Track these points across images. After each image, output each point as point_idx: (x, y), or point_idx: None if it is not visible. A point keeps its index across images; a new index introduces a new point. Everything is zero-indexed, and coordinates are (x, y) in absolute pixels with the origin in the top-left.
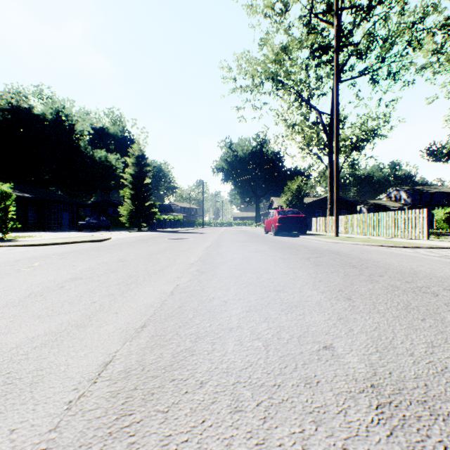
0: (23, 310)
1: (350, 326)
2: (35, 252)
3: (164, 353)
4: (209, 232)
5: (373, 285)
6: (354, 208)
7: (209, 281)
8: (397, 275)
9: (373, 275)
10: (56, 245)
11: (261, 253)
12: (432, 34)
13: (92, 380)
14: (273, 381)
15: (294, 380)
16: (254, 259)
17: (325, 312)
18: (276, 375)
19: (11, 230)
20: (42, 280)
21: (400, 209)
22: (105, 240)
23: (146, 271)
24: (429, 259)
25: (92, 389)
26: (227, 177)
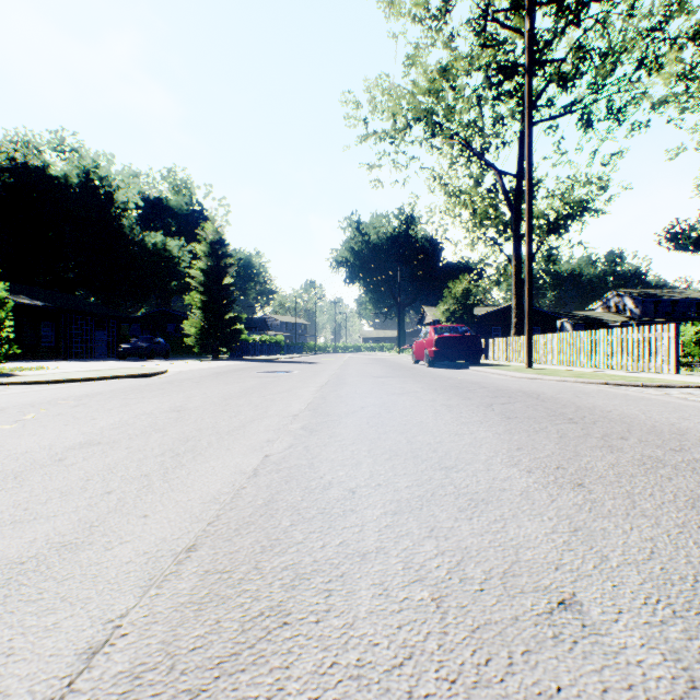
0: None
1: (600, 548)
2: (37, 395)
3: (225, 619)
4: (325, 361)
5: (616, 456)
6: (552, 324)
7: (324, 448)
8: (651, 436)
9: (608, 436)
10: (76, 382)
11: (411, 396)
12: (680, 47)
13: None
14: None
15: None
16: (400, 407)
17: (542, 515)
18: (471, 689)
19: (13, 358)
20: (28, 447)
21: (624, 325)
22: (158, 374)
23: (215, 428)
24: (694, 406)
25: None
26: (353, 275)
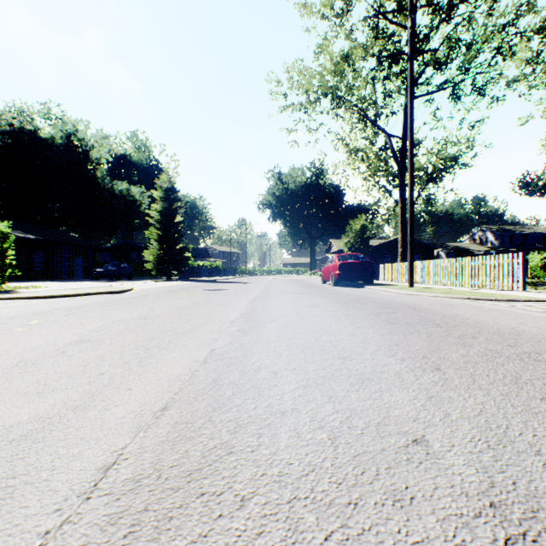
0: (6, 385)
1: (445, 409)
2: (36, 307)
3: (191, 450)
4: (253, 281)
5: (467, 349)
6: (430, 252)
7: (254, 345)
8: (495, 336)
9: (463, 336)
10: (64, 297)
11: (319, 308)
12: (527, 39)
13: (84, 495)
14: (346, 497)
15: (378, 495)
16: (311, 316)
17: (408, 388)
18: (351, 487)
19: (12, 279)
20: (38, 344)
21: (486, 253)
22: (126, 291)
23: (173, 330)
24: (531, 315)
25: (82, 511)
26: (276, 215)
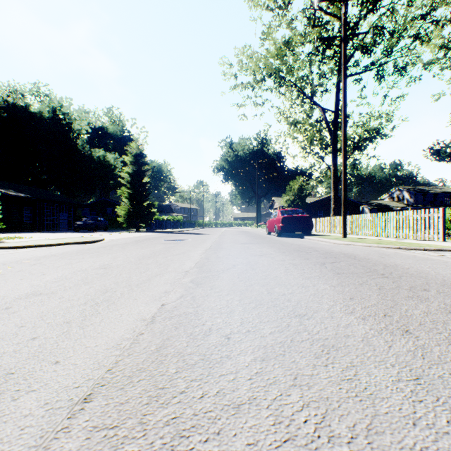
0: None
1: (446, 400)
2: (10, 256)
3: None
4: (209, 233)
5: (426, 305)
6: (356, 208)
7: (206, 298)
8: (446, 288)
9: (414, 288)
10: (41, 247)
11: (267, 257)
12: (442, 26)
13: None
14: None
15: None
16: (261, 265)
17: (385, 362)
18: None
19: (5, 230)
20: None
21: (403, 209)
22: (97, 241)
23: (128, 281)
24: None
25: None
26: (227, 177)
